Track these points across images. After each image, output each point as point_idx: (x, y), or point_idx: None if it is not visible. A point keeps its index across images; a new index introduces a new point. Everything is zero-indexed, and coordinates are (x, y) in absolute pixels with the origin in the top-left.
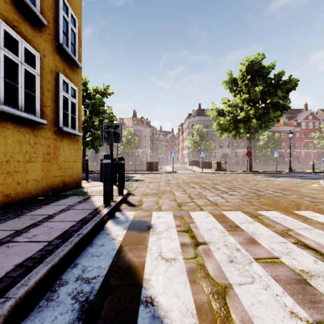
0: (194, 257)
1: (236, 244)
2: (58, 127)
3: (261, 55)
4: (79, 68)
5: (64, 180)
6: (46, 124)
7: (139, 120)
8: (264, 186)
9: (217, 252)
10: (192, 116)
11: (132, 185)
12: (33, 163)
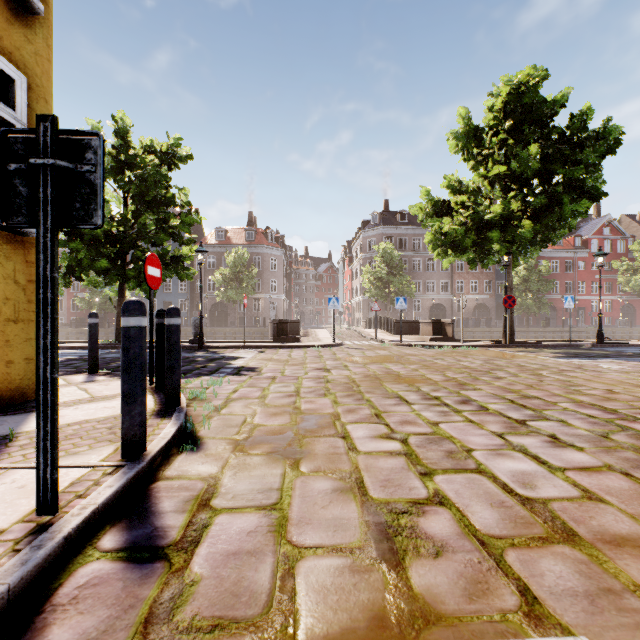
0: None
1: None
2: None
3: (541, 72)
4: (33, 12)
5: None
6: None
7: (262, 232)
8: (604, 392)
9: None
10: (371, 225)
11: (217, 390)
12: None
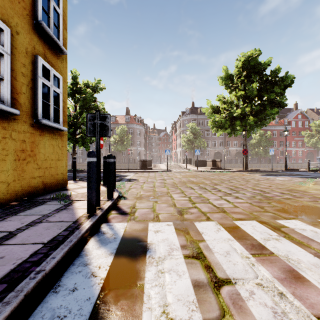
0: (220, 317)
1: (275, 283)
2: (37, 119)
3: (258, 51)
4: (64, 54)
5: (44, 182)
6: (18, 114)
7: (133, 117)
8: (267, 186)
9: (253, 303)
10: (186, 114)
11: (124, 186)
12: (0, 162)
